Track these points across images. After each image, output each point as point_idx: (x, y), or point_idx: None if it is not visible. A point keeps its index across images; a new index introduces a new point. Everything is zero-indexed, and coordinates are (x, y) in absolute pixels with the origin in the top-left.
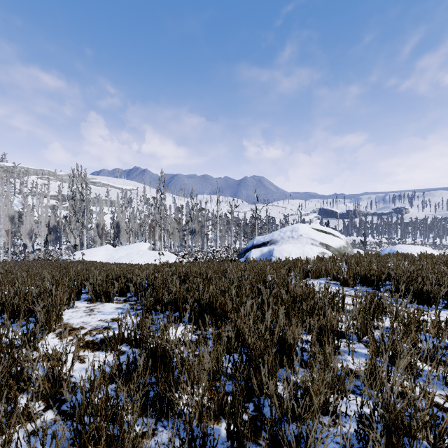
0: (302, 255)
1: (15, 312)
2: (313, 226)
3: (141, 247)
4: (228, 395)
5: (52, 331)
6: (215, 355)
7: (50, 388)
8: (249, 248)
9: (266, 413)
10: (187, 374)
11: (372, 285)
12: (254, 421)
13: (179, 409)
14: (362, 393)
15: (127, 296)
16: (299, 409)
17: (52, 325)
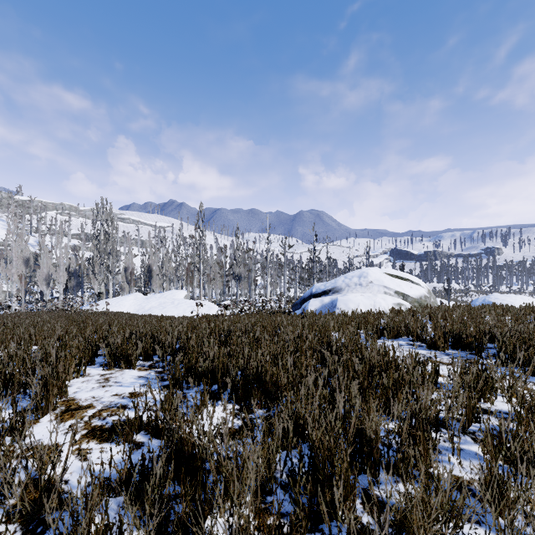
0: (373, 306)
1: (8, 383)
2: (386, 270)
3: (177, 295)
4: (284, 524)
5: (52, 410)
6: (264, 454)
7: (32, 503)
8: (306, 297)
9: None
10: (225, 484)
11: (469, 348)
12: None
13: None
14: (485, 524)
15: (153, 360)
16: None
17: (52, 403)
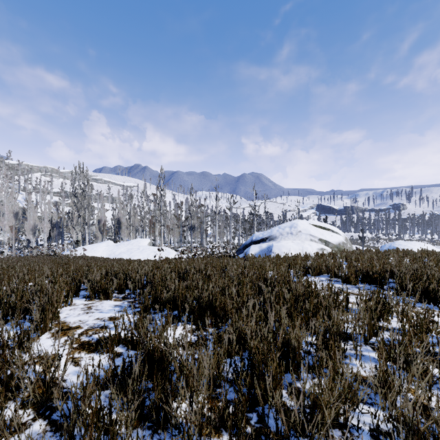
0: (301, 251)
1: (11, 310)
2: (312, 222)
3: (142, 243)
4: (230, 405)
5: (48, 330)
6: (215, 359)
7: (41, 394)
8: (248, 244)
9: (270, 425)
10: (185, 380)
11: (374, 282)
12: (258, 434)
13: (177, 422)
14: (375, 403)
15: (125, 293)
16: (310, 427)
17: (48, 324)
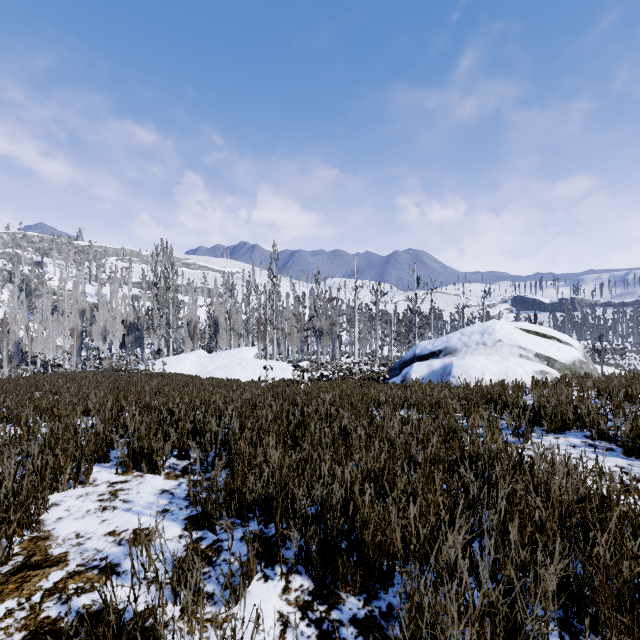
0: (505, 375)
1: None
2: (520, 325)
3: (245, 354)
4: None
5: (1, 563)
6: None
7: None
8: (408, 360)
9: None
10: None
11: None
12: None
13: None
14: None
15: (190, 459)
16: None
17: (1, 551)
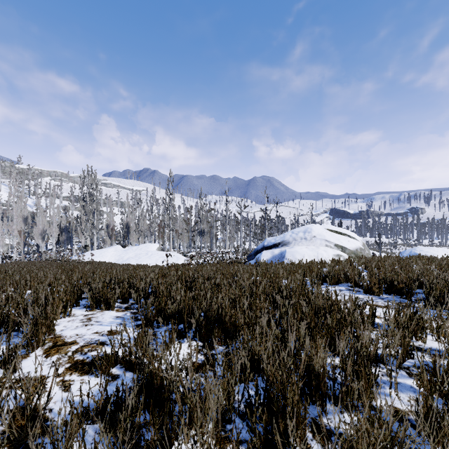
0: (316, 257)
1: (4, 322)
2: (327, 227)
3: (150, 248)
4: None
5: (41, 346)
6: (224, 387)
7: (19, 430)
8: (259, 249)
9: None
10: (189, 413)
11: (400, 293)
12: None
13: None
14: None
15: (129, 303)
16: None
17: (41, 339)
